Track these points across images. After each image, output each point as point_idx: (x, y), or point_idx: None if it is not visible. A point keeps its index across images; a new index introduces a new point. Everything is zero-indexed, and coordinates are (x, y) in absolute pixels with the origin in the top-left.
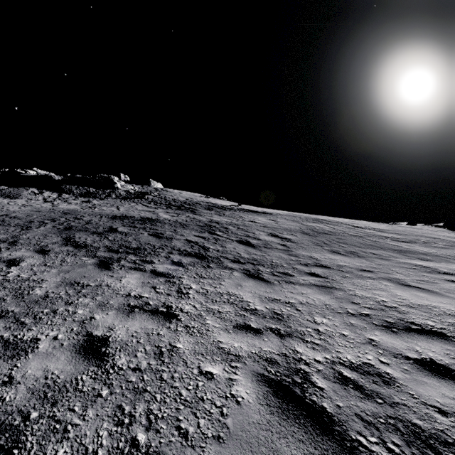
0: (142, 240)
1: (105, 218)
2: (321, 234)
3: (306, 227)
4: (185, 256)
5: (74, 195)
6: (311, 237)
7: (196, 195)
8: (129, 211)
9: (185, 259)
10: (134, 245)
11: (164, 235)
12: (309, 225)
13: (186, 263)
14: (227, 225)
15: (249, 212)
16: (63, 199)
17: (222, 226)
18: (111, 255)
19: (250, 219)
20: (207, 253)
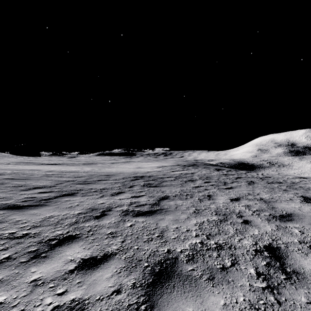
0: None
1: None
2: None
3: None
4: None
5: None
6: None
7: None
8: None
9: None
10: None
11: None
12: None
13: None
14: None
15: None
16: None
17: None
18: None
19: None
20: None
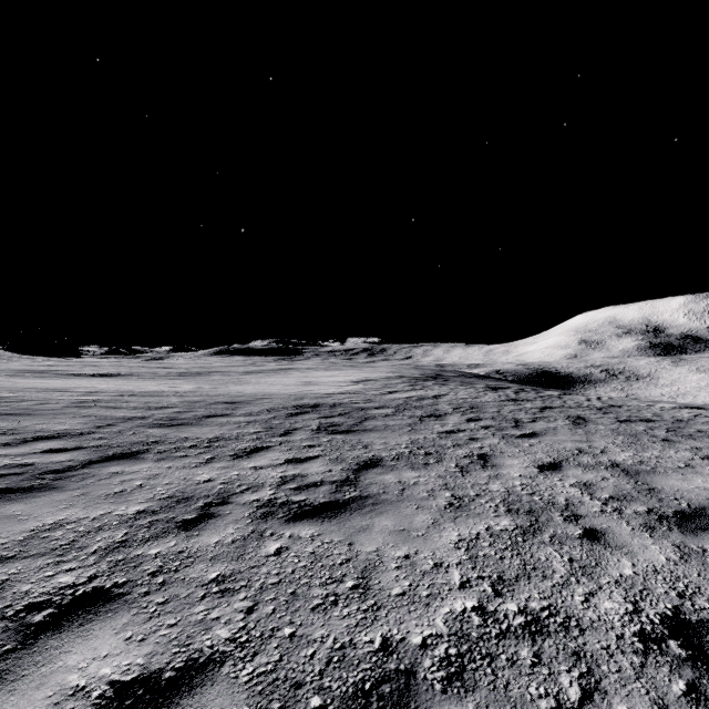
0: None
1: None
2: None
3: None
4: None
5: None
6: None
7: None
8: None
9: None
10: None
11: None
12: None
13: None
14: None
15: None
16: None
17: None
18: None
19: None
20: None
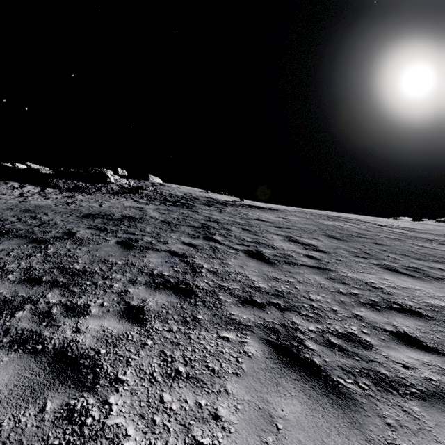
0: (99, 254)
1: (73, 217)
2: (352, 238)
3: (327, 227)
4: (156, 289)
5: (59, 190)
6: (342, 243)
7: (195, 189)
8: (111, 207)
9: (153, 297)
10: (78, 265)
11: (139, 243)
12: (328, 224)
13: (152, 310)
14: (228, 225)
15: (253, 208)
16: (44, 194)
17: (223, 227)
18: (17, 292)
19: (256, 216)
20: (196, 280)
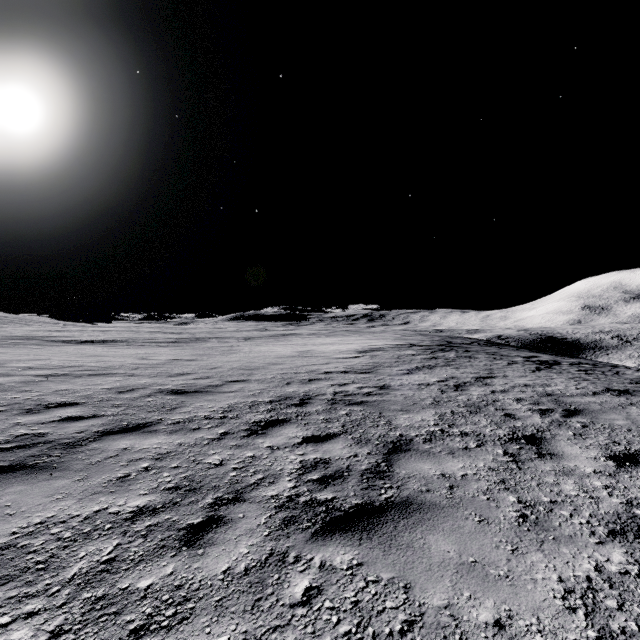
0: None
1: None
2: None
3: None
4: None
5: None
6: None
7: None
8: None
9: None
10: None
11: None
12: None
13: None
14: None
15: None
16: None
17: None
18: None
19: None
20: None
